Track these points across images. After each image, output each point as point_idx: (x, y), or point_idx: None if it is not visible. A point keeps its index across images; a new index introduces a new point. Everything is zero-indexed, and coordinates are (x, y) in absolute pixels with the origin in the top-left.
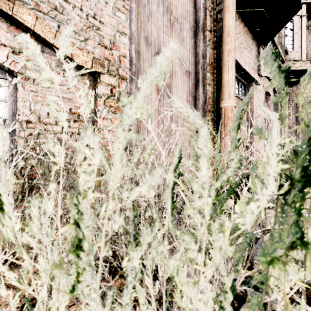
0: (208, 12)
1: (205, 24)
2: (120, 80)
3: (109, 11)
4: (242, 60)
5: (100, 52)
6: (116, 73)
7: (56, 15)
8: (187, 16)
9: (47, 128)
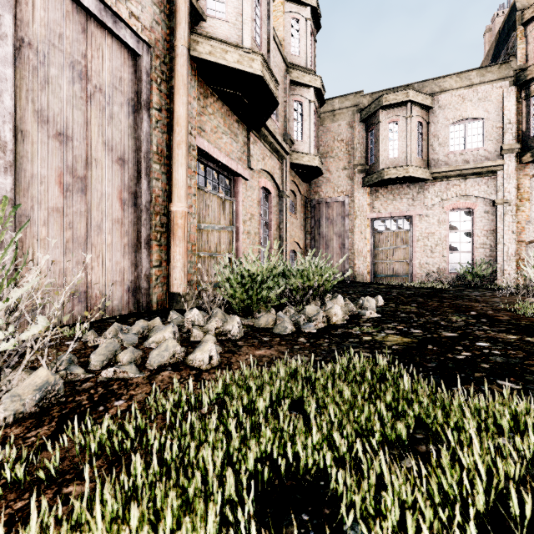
0: (156, 86)
1: (151, 99)
2: None
3: None
4: (215, 150)
5: None
6: None
7: None
8: (121, 86)
9: None
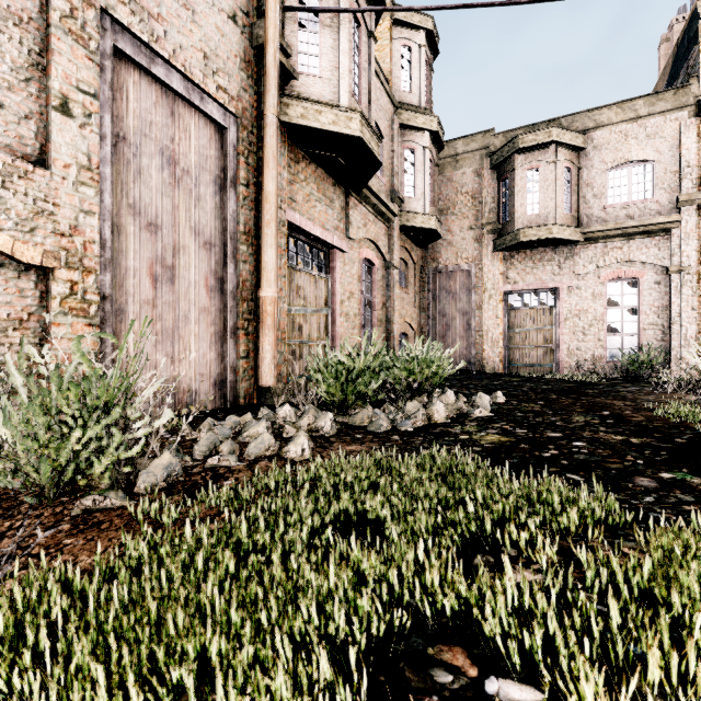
0: (243, 159)
1: (239, 175)
2: (85, 273)
3: (68, 188)
4: (308, 223)
5: (55, 242)
6: (80, 264)
7: None
8: (208, 164)
9: None
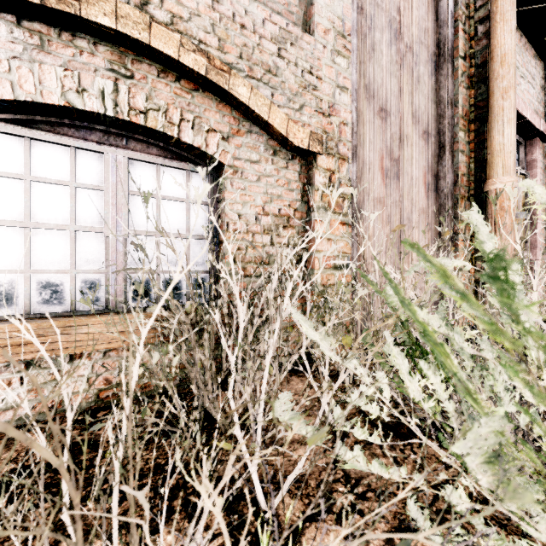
0: (461, 26)
1: (456, 46)
2: (340, 161)
3: (327, 59)
4: (520, 101)
5: (317, 123)
6: (336, 150)
7: (269, 80)
8: (425, 39)
9: (255, 238)
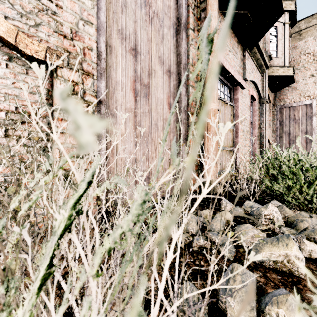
0: (191, 10)
1: (188, 22)
2: (84, 76)
3: None
4: (227, 63)
5: (58, 42)
6: (79, 67)
7: None
8: (169, 12)
9: None
